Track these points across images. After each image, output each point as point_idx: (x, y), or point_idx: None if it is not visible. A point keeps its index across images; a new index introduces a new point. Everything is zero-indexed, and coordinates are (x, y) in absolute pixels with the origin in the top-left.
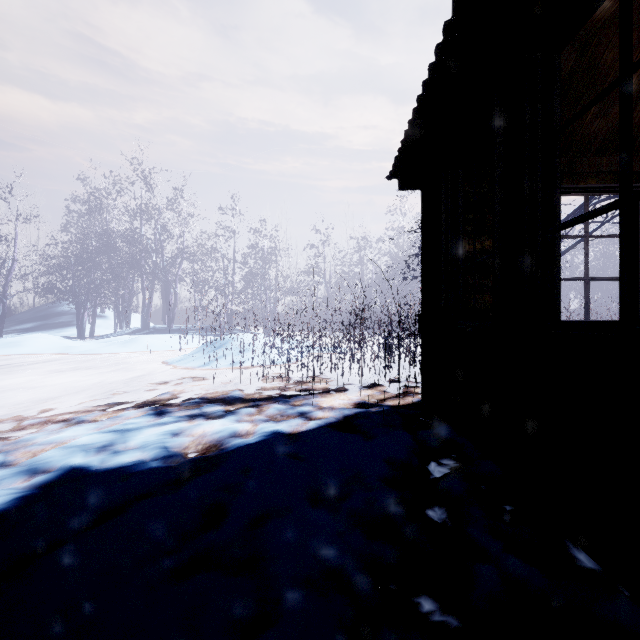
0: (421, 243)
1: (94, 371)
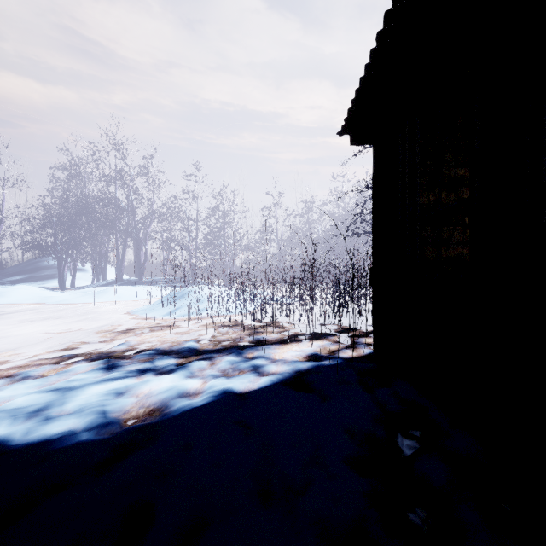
0: (373, 197)
1: (62, 321)
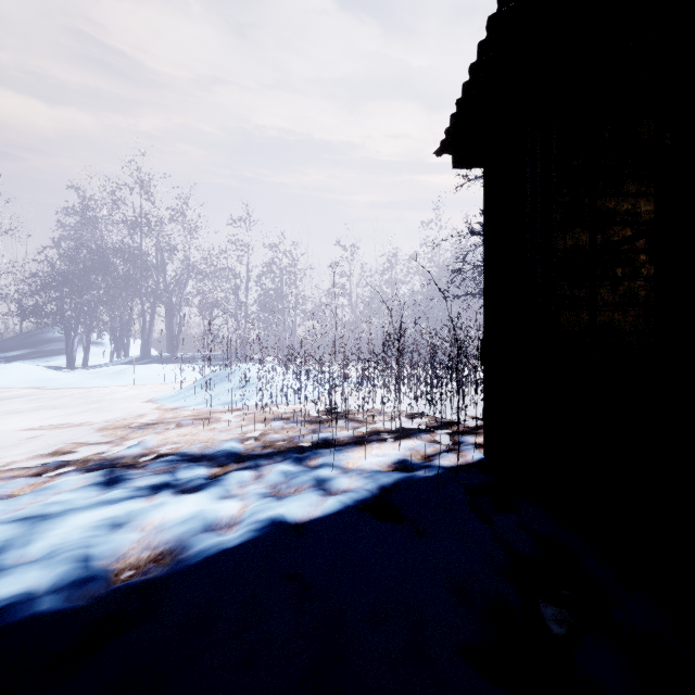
0: (484, 241)
1: (61, 411)
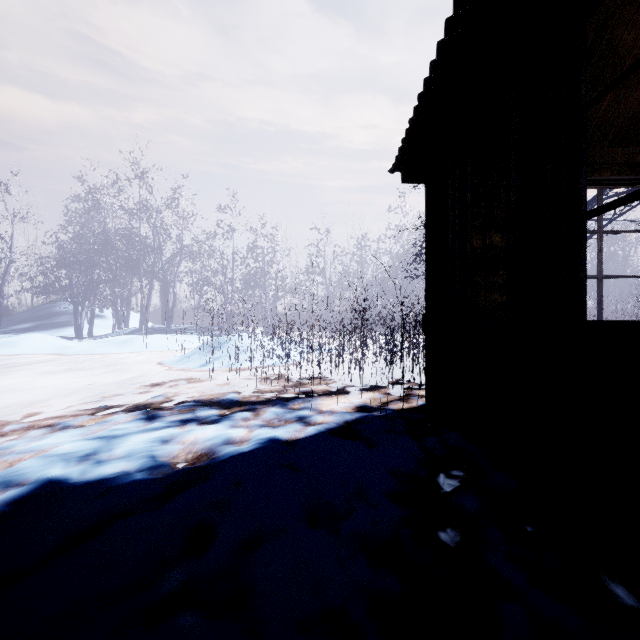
0: (426, 239)
1: (88, 372)
